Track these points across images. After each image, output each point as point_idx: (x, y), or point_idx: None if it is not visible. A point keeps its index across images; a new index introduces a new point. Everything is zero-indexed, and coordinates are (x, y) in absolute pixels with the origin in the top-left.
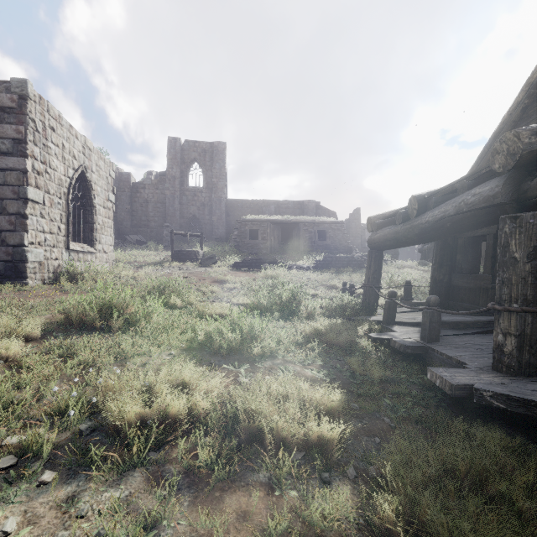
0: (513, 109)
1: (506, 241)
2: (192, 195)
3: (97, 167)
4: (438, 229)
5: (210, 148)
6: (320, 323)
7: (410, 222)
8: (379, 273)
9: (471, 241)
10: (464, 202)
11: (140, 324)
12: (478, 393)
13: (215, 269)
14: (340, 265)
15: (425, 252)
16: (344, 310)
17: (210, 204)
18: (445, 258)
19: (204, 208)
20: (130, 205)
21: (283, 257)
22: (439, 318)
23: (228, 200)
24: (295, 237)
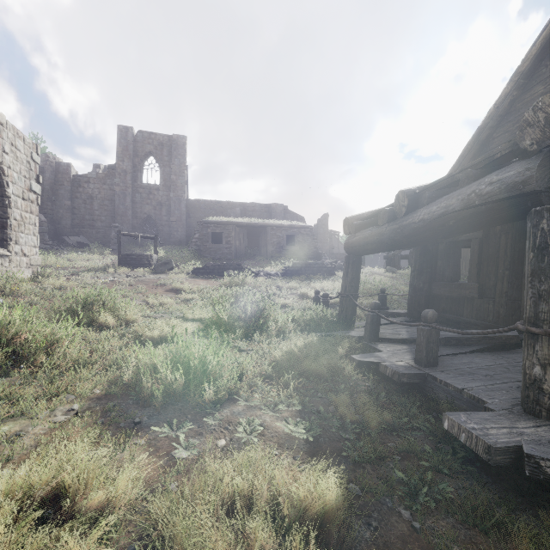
0: (501, 102)
1: (544, 241)
2: (147, 192)
3: (13, 147)
4: (436, 229)
5: (168, 142)
6: (293, 345)
7: (398, 222)
8: (357, 282)
9: (453, 246)
10: (476, 193)
11: (36, 358)
12: (533, 461)
13: (170, 276)
14: (310, 272)
15: (390, 259)
16: (319, 324)
17: (168, 203)
18: (425, 264)
19: (161, 208)
20: (70, 202)
21: (249, 263)
22: (437, 337)
23: (189, 200)
24: (263, 242)
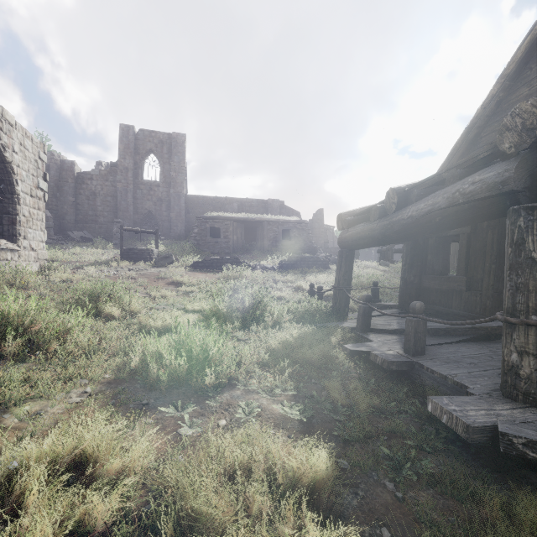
0: (488, 102)
1: (521, 237)
2: (148, 188)
3: (22, 147)
4: (424, 225)
5: (168, 140)
6: (289, 335)
7: (388, 218)
8: (350, 275)
9: (442, 241)
10: (460, 192)
11: (50, 346)
12: (506, 439)
13: (170, 270)
14: (305, 265)
15: (384, 252)
16: (313, 316)
17: (168, 199)
18: (416, 258)
19: (161, 204)
20: (74, 198)
21: (246, 256)
22: (425, 327)
23: (188, 196)
24: (259, 237)
